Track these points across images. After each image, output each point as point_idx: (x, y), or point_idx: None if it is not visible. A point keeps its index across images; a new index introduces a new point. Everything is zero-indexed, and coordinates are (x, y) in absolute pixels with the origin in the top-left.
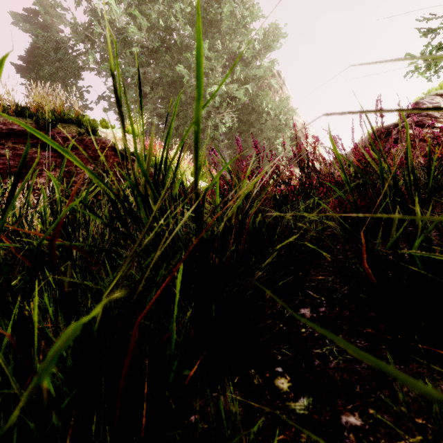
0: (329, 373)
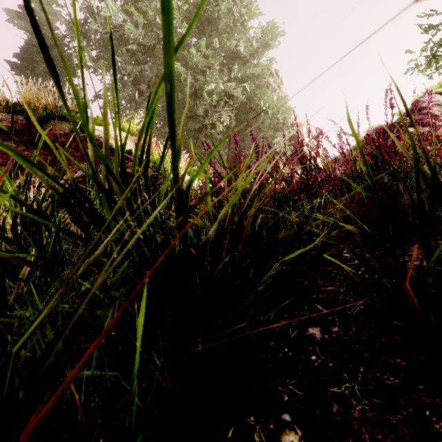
0: (354, 426)
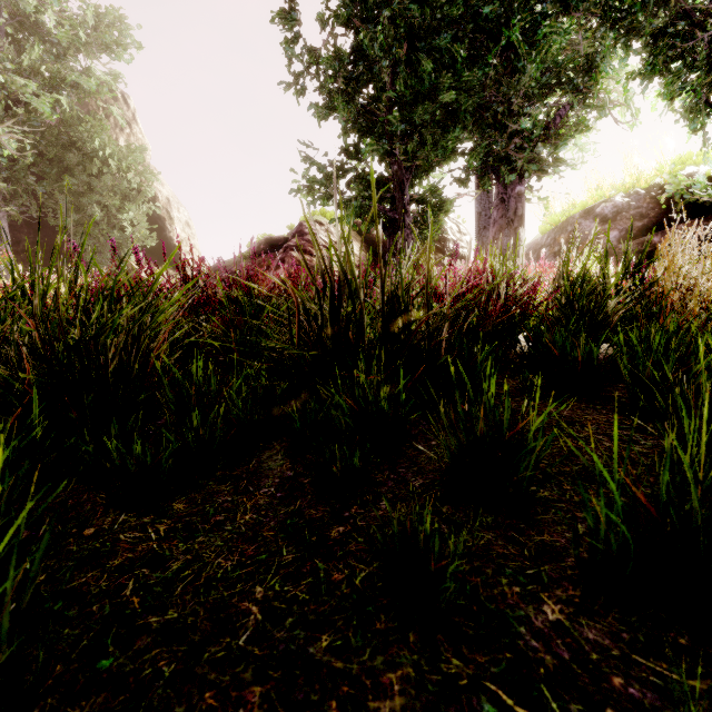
0: None
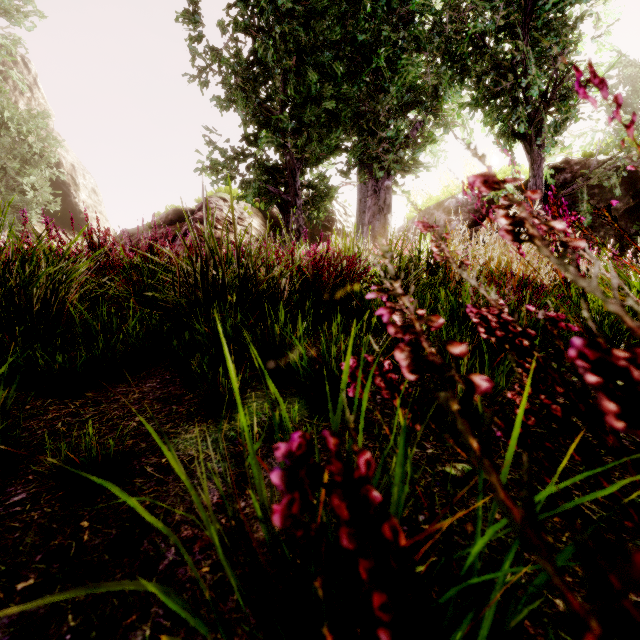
0: None
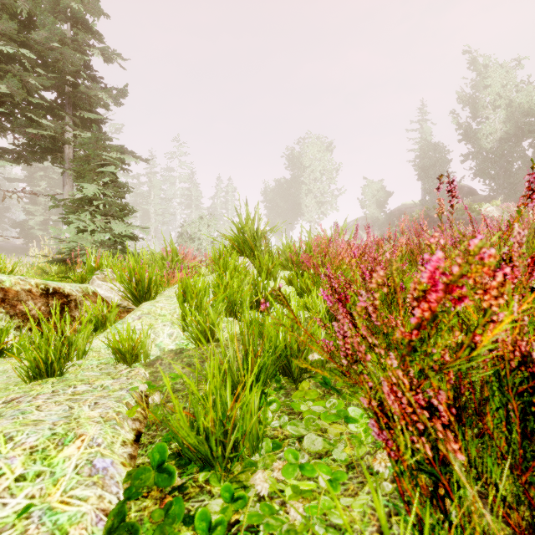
0: None
